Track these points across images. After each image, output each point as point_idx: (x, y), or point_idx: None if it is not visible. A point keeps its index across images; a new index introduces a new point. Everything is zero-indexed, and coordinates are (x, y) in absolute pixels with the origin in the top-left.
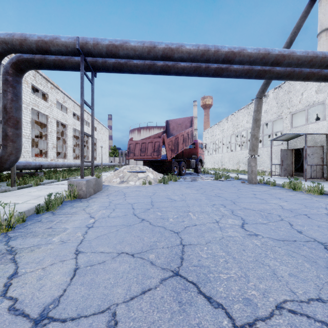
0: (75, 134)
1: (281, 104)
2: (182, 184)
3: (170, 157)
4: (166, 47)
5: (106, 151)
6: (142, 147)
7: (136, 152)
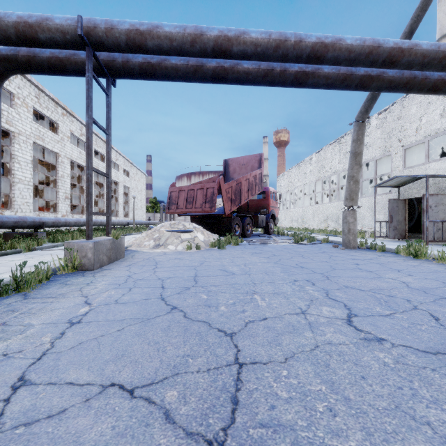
0: (98, 180)
1: (389, 135)
2: (245, 249)
3: (229, 210)
4: (220, 35)
5: (143, 205)
6: (188, 196)
7: (180, 204)
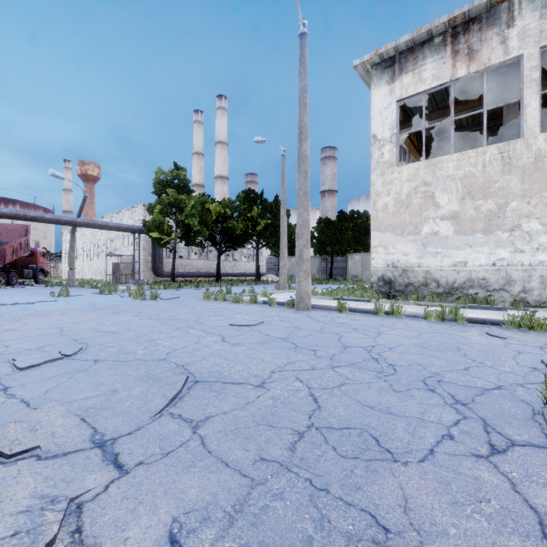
0: None
1: None
2: (5, 289)
3: None
4: None
5: None
6: None
7: None
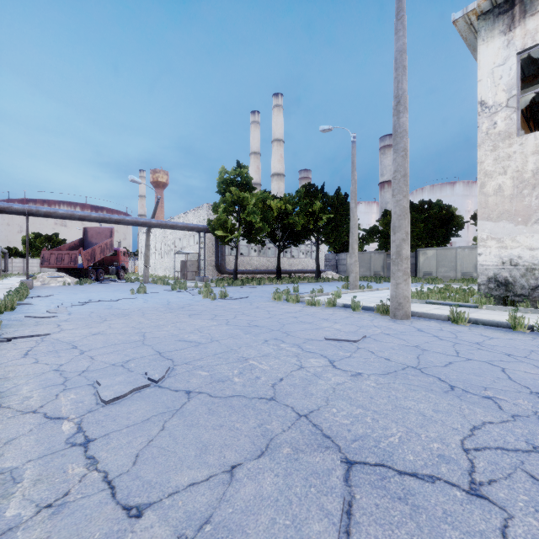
0: None
1: None
2: (95, 285)
3: (87, 265)
4: (82, 215)
5: None
6: (58, 257)
7: (52, 262)
